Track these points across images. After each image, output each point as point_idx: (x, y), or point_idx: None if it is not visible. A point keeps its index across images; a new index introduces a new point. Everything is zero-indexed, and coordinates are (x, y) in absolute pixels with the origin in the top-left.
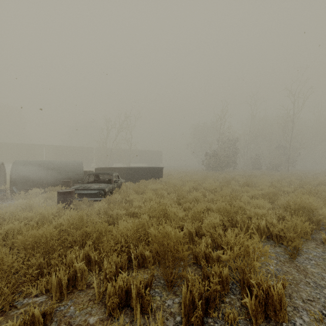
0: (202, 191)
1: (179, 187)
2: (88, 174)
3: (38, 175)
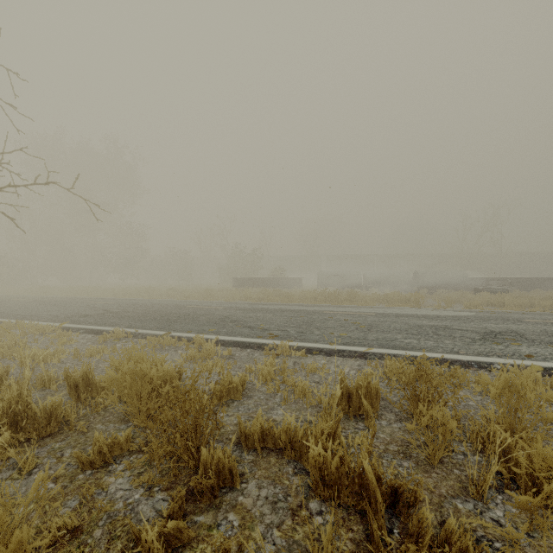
0: None
1: None
2: (485, 280)
3: (435, 282)
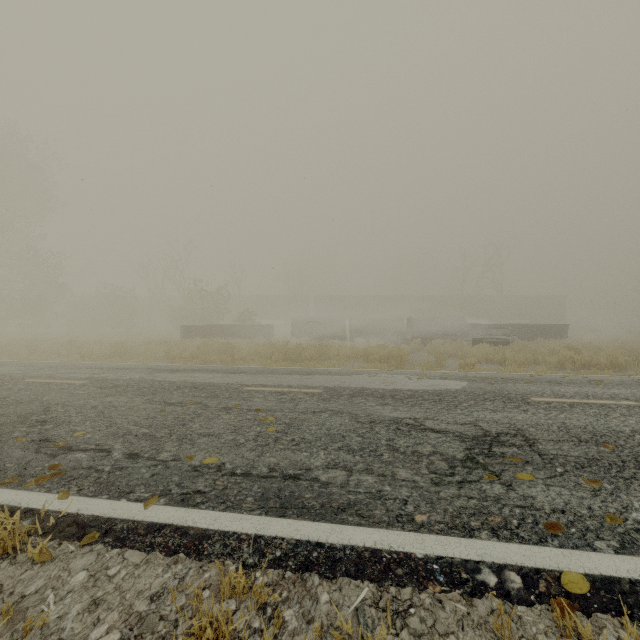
0: (622, 348)
1: (590, 343)
2: (485, 328)
3: (431, 329)
